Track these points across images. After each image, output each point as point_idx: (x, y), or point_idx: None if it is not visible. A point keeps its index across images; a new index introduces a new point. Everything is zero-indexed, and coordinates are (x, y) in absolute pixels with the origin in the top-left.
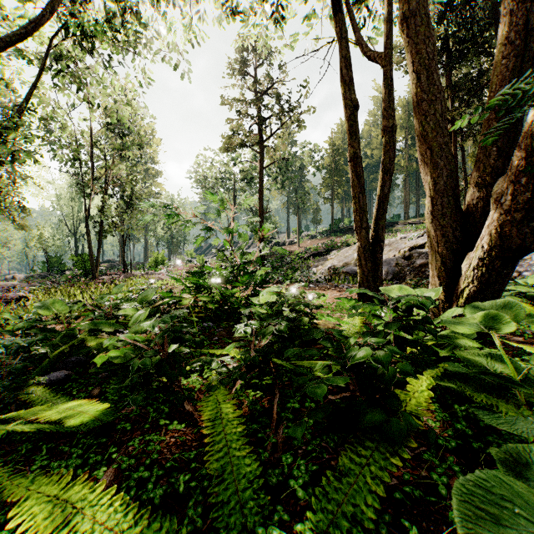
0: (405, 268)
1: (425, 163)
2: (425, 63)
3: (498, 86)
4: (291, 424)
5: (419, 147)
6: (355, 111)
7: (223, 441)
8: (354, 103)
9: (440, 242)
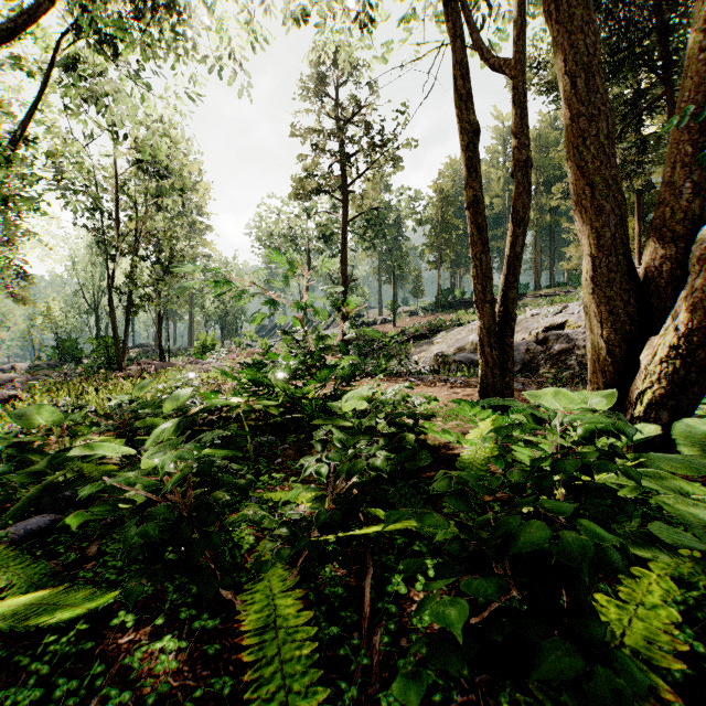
0: (538, 355)
1: (583, 206)
2: (582, 62)
3: (692, 92)
4: (394, 625)
5: (573, 184)
6: (475, 137)
7: (276, 677)
8: (474, 127)
9: (606, 321)
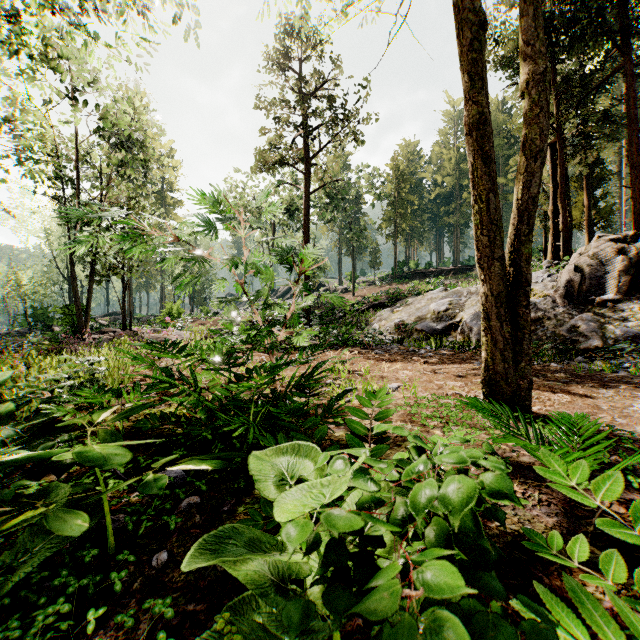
0: None
1: None
2: None
3: None
4: None
5: None
6: (481, 33)
7: None
8: (480, 17)
9: None
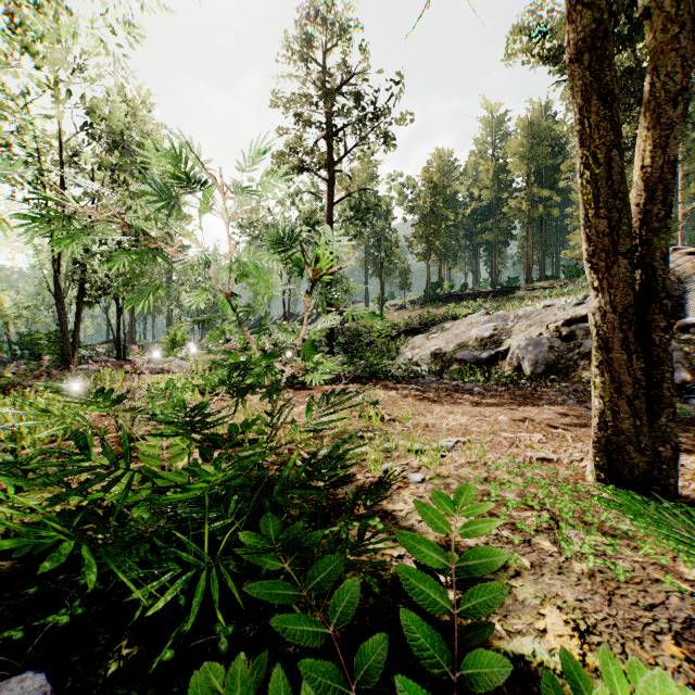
0: (565, 354)
1: None
2: None
3: None
4: None
5: None
6: None
7: None
8: None
9: None
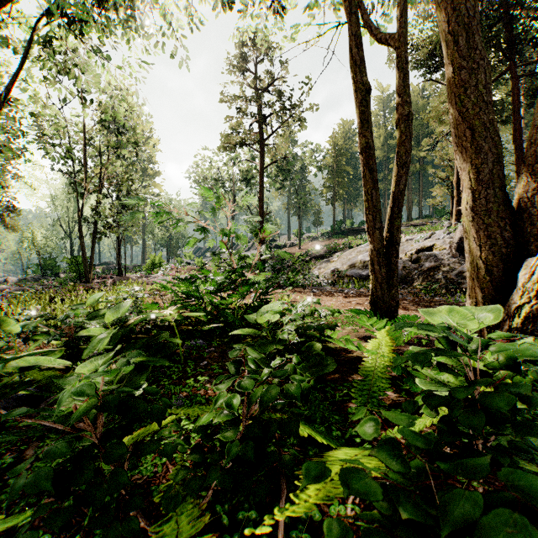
0: (412, 271)
1: (464, 147)
2: (464, 23)
3: None
4: None
5: (454, 128)
6: (367, 95)
7: None
8: (366, 87)
9: (485, 245)
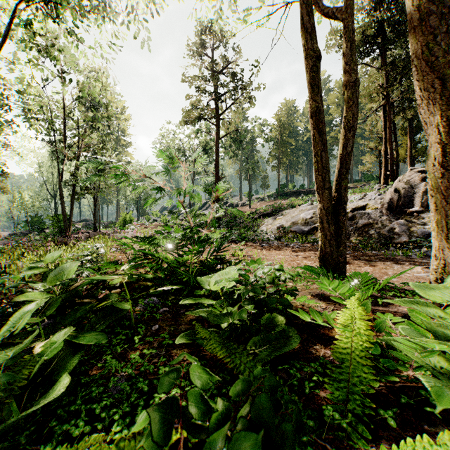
0: (349, 227)
1: (430, 99)
2: None
3: None
4: None
5: (418, 80)
6: (317, 62)
7: None
8: (316, 53)
9: None
